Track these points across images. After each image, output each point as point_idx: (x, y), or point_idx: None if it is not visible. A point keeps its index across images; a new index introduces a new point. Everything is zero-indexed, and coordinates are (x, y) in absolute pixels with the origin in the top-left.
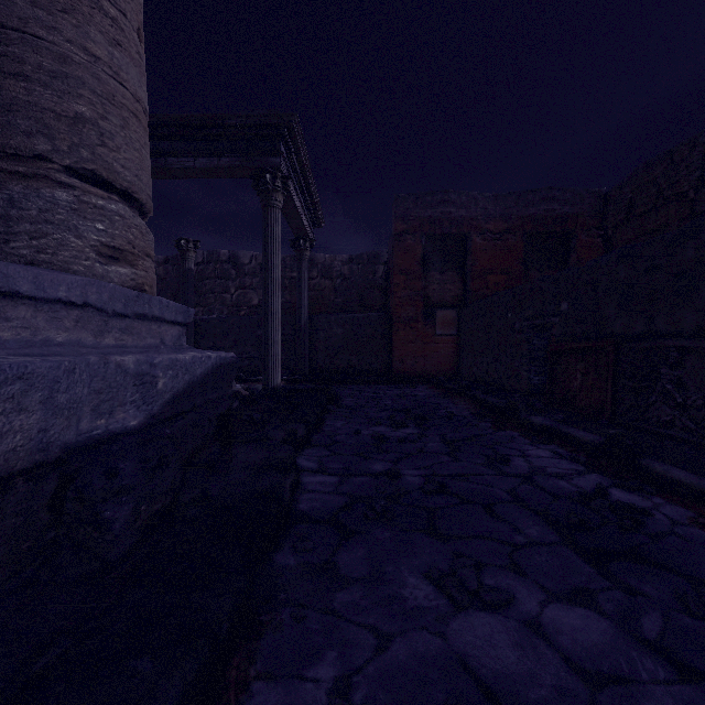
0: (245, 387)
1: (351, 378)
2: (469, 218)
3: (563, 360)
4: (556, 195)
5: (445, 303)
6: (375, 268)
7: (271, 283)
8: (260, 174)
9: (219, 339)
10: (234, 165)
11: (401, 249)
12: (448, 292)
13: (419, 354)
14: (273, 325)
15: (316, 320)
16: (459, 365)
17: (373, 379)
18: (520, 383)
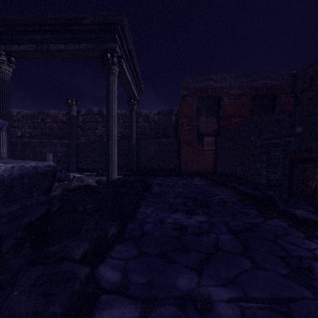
0: (97, 179)
1: (159, 173)
2: (222, 88)
3: (300, 166)
4: (268, 75)
5: (208, 133)
6: (170, 117)
7: (111, 119)
8: (104, 54)
9: (90, 152)
10: (88, 48)
11: (185, 104)
12: (210, 127)
13: (194, 160)
14: (112, 143)
15: (140, 142)
16: (217, 166)
17: (171, 174)
18: (261, 179)
